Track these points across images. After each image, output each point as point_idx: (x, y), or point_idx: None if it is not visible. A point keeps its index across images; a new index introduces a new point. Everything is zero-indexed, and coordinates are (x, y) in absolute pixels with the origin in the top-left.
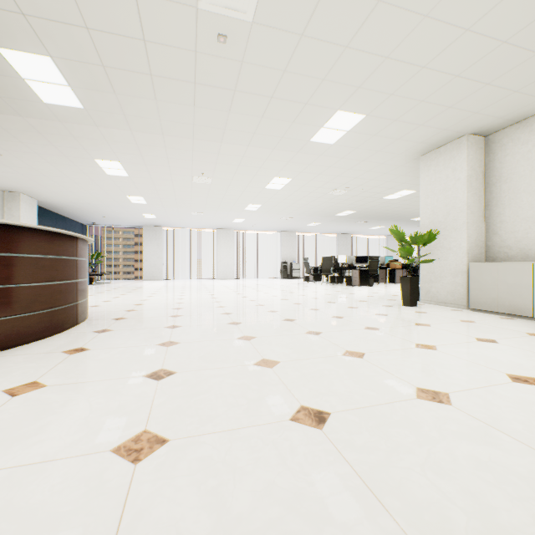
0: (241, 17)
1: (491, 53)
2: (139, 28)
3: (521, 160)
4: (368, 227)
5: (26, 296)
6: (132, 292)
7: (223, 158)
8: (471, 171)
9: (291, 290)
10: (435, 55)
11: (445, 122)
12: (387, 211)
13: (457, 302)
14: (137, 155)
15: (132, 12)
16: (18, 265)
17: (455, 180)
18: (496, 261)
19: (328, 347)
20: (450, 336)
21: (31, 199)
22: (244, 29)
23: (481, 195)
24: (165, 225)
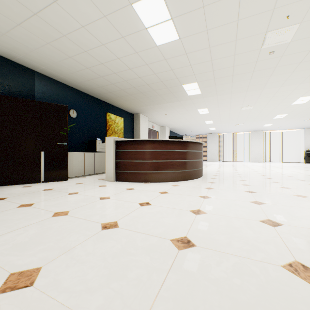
0: (283, 43)
1: None
2: (232, 64)
3: None
4: None
5: (193, 164)
6: (208, 166)
7: (262, 95)
8: None
9: None
10: None
11: None
12: None
13: None
14: (216, 104)
15: (231, 60)
16: (192, 154)
17: None
18: None
19: None
20: None
21: (168, 128)
22: (284, 45)
23: None
24: (218, 132)
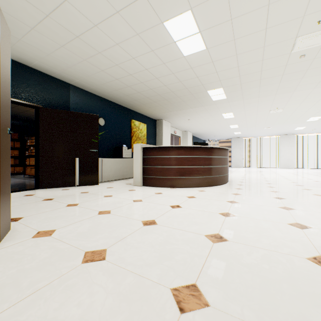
0: (315, 46)
1: None
2: (260, 69)
3: None
4: None
5: (219, 170)
6: (233, 173)
7: (293, 98)
8: None
9: None
10: None
11: None
12: None
13: None
14: (241, 108)
15: (259, 65)
16: (218, 160)
17: None
18: None
19: None
20: None
21: (190, 133)
22: (316, 48)
23: None
24: (244, 136)
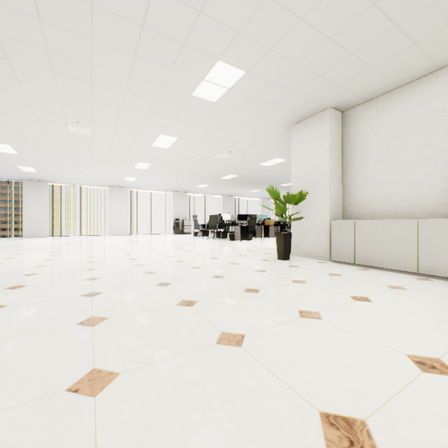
0: None
1: (361, 16)
2: None
3: (370, 133)
4: (248, 190)
5: None
6: None
7: (98, 104)
8: (333, 141)
9: (179, 246)
10: (313, 5)
11: (314, 92)
12: (263, 176)
13: (322, 254)
14: None
15: None
16: None
17: (320, 147)
18: (351, 219)
19: (199, 328)
20: (327, 295)
21: None
22: None
23: (339, 162)
24: (50, 180)
